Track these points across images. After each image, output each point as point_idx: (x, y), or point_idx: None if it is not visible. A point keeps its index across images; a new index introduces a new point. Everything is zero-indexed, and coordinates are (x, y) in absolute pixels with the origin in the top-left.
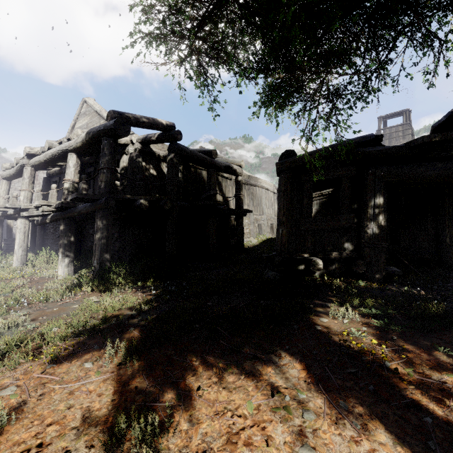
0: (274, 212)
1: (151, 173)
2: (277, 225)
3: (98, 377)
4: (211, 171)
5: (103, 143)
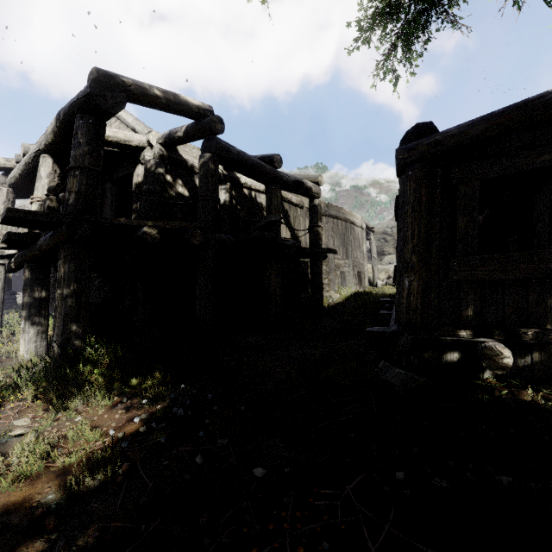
0: (363, 256)
1: (179, 192)
2: (399, 271)
3: None
4: (272, 188)
5: (76, 124)
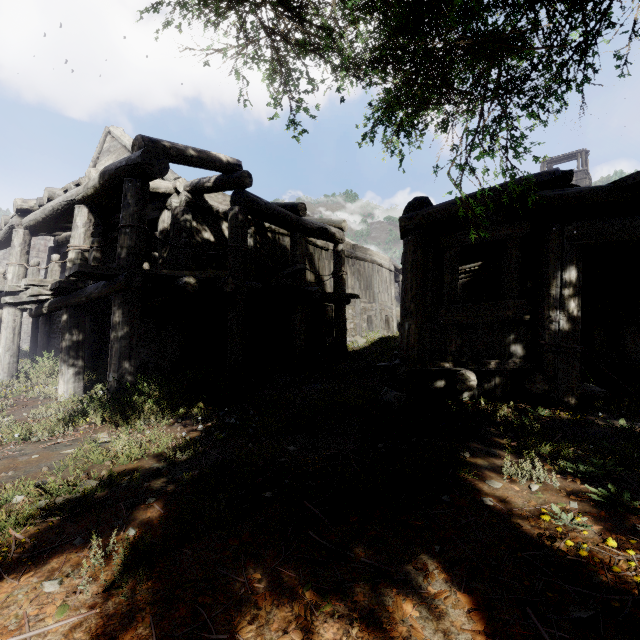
0: (391, 299)
1: (205, 238)
2: (401, 316)
3: (60, 622)
4: (297, 235)
5: (125, 186)
